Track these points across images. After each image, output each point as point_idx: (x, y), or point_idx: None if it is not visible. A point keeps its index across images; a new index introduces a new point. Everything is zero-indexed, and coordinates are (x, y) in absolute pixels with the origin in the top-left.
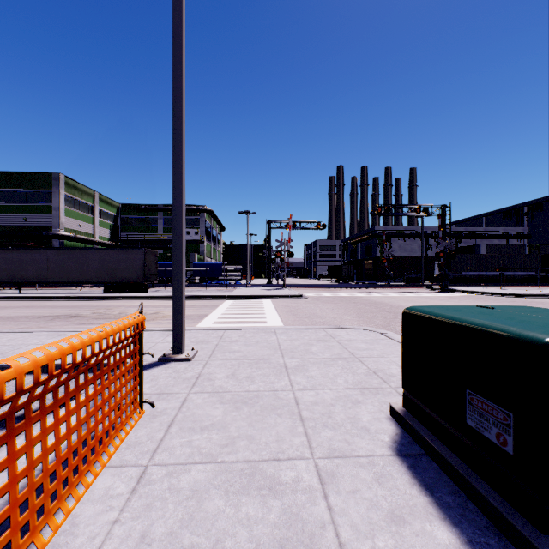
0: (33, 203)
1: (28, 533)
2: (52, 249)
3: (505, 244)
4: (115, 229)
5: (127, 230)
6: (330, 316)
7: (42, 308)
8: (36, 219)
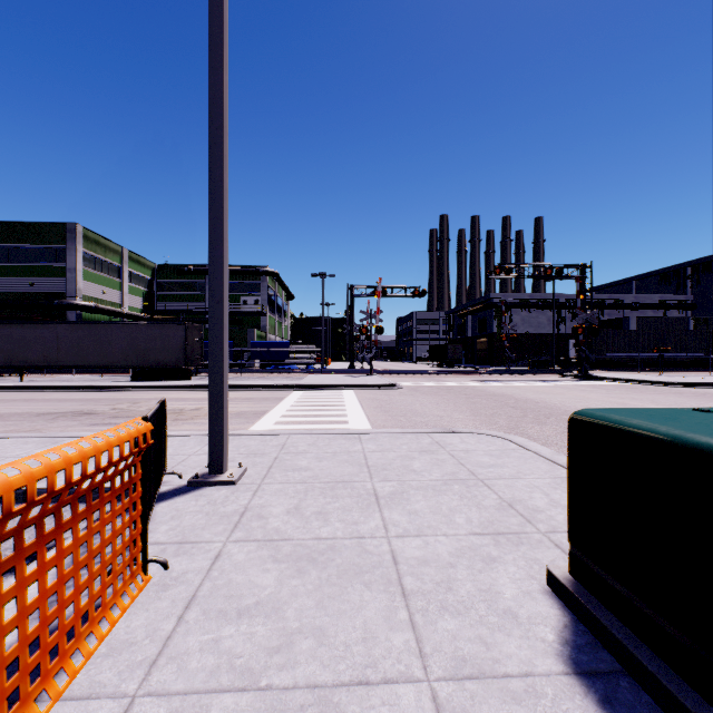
0: (42, 263)
1: None
2: (64, 322)
3: (663, 317)
4: (149, 297)
5: (165, 298)
6: (435, 413)
7: (45, 402)
8: (45, 283)
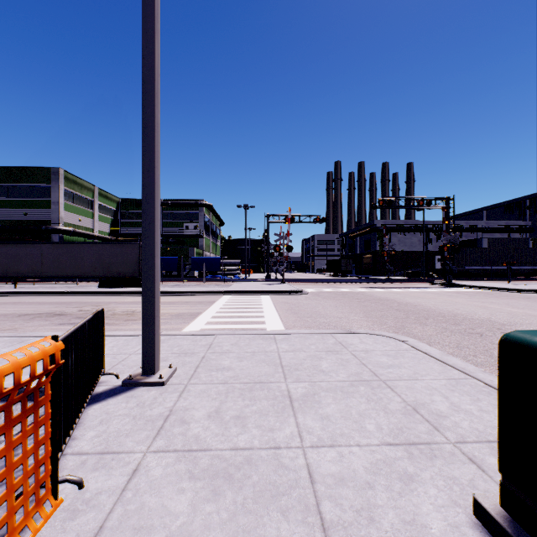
0: (33, 198)
1: None
2: (47, 243)
3: (508, 238)
4: (115, 224)
5: (127, 224)
6: (335, 315)
7: (28, 304)
8: (36, 213)
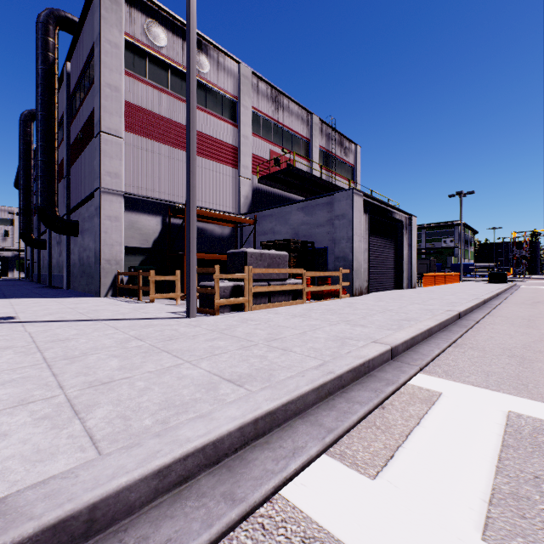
0: None
1: (456, 282)
2: None
3: None
4: None
5: None
6: None
7: None
8: None
